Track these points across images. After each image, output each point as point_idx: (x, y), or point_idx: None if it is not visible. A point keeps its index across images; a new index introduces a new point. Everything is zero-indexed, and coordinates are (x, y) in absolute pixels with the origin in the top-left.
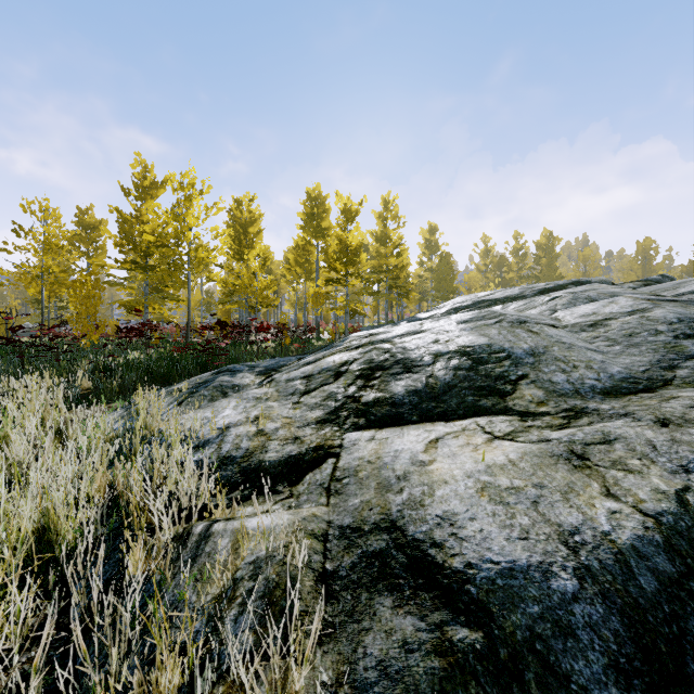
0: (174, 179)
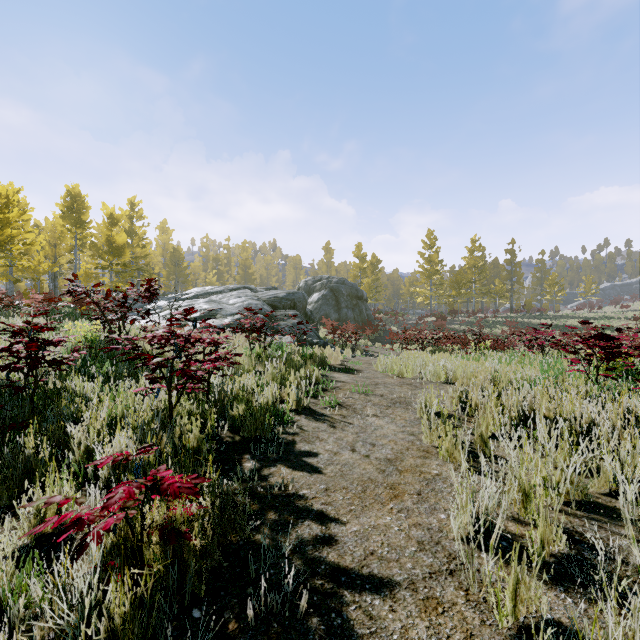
0: None
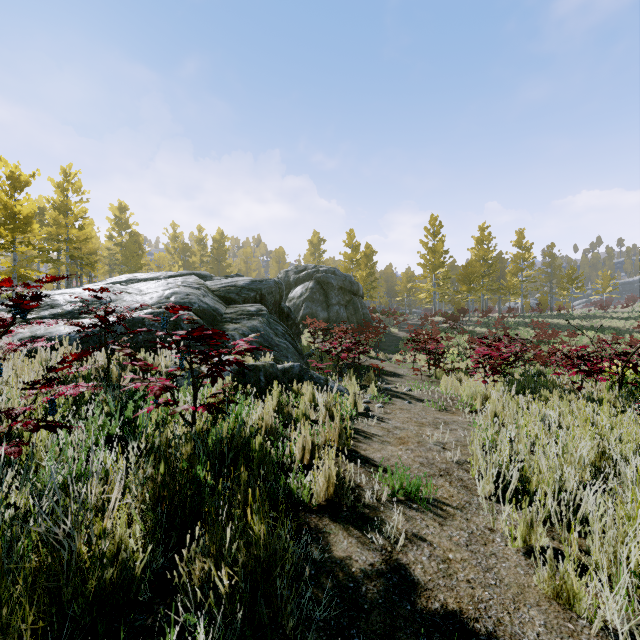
0: None
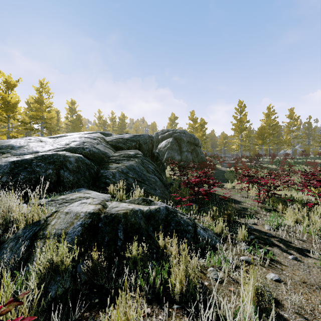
0: None
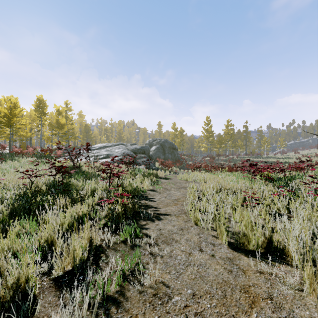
0: (4, 98)
